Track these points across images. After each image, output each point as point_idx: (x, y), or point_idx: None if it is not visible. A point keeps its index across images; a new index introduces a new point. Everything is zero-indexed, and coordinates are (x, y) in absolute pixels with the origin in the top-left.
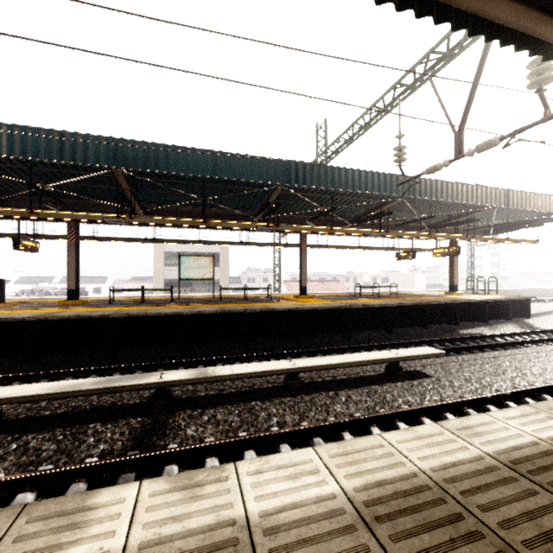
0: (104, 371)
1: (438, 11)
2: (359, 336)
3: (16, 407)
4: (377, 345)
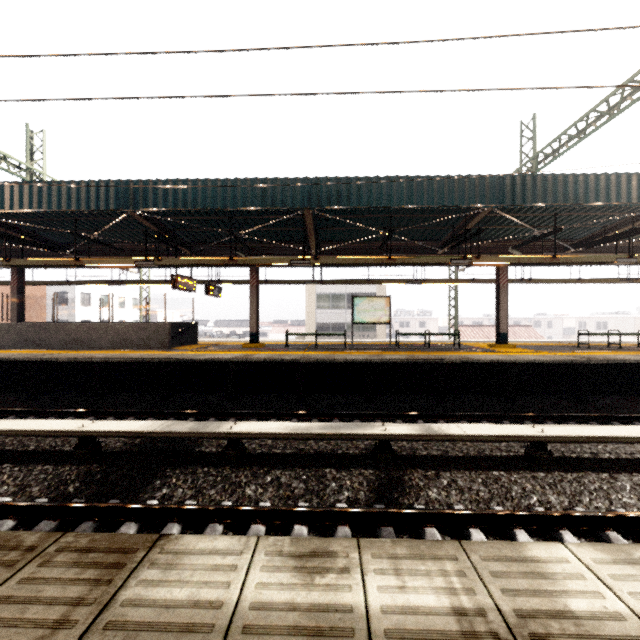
0: (303, 416)
1: None
2: (600, 402)
3: (249, 442)
4: (639, 416)
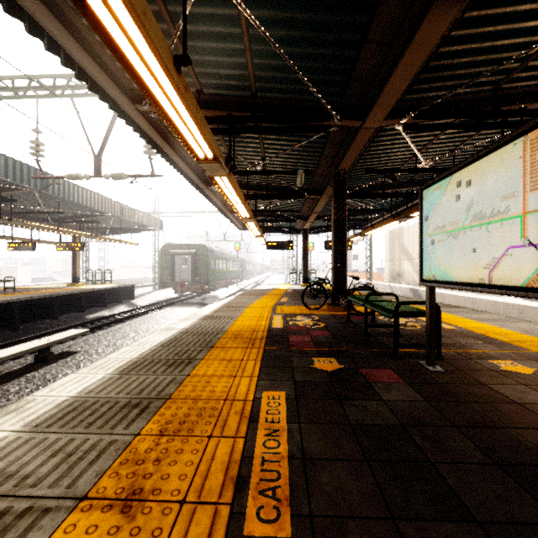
0: None
1: (111, 102)
2: None
3: None
4: (7, 343)
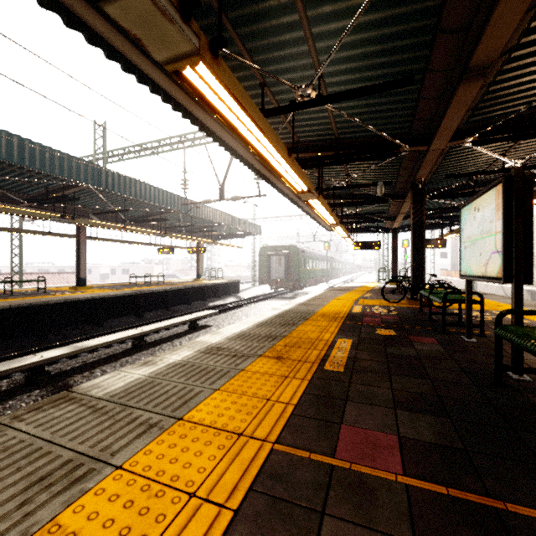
0: None
1: (240, 158)
2: (148, 315)
3: None
4: (168, 318)
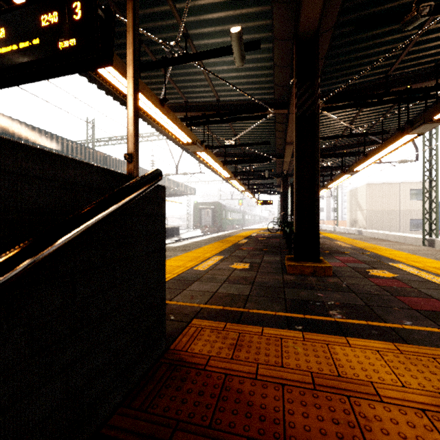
0: None
1: (195, 157)
2: None
3: None
4: None
